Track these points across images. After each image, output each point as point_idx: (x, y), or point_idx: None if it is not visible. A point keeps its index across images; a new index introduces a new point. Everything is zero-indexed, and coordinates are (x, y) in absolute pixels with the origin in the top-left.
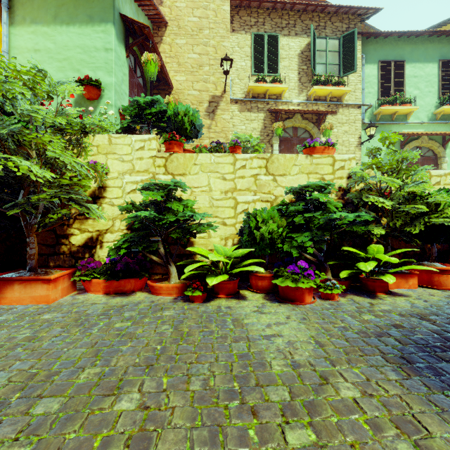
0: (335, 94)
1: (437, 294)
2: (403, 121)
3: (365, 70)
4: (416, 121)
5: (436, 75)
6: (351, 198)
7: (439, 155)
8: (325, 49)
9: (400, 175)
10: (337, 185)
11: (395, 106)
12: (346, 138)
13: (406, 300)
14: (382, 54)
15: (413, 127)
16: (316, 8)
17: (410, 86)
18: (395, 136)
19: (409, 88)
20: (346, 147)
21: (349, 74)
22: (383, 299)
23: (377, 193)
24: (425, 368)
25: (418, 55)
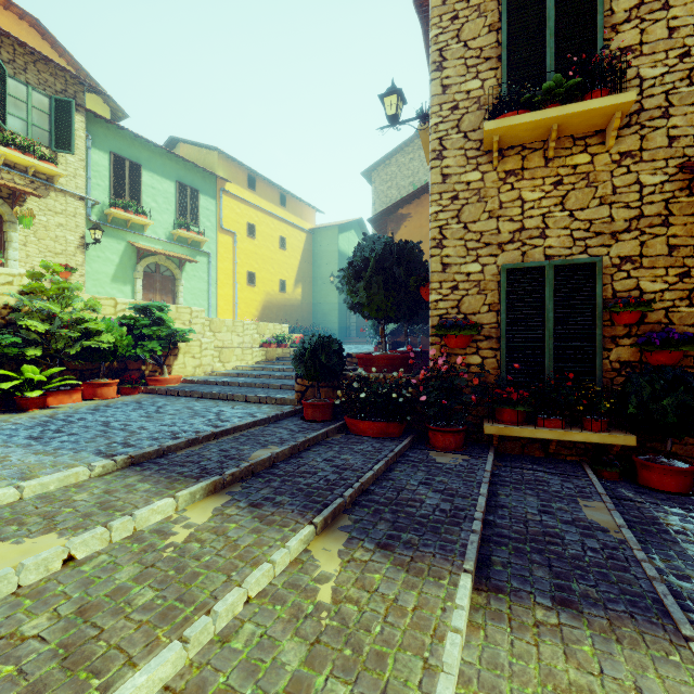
0: (42, 170)
1: (93, 403)
2: (140, 231)
3: (93, 155)
4: (155, 236)
5: (174, 195)
6: (15, 319)
7: (177, 277)
8: (26, 100)
9: (64, 302)
10: (2, 302)
11: (129, 213)
12: (63, 234)
13: (54, 410)
14: (115, 145)
15: (152, 242)
16: (7, 35)
17: (149, 197)
18: (56, 267)
19: (147, 197)
20: (63, 245)
21: (64, 152)
22: (31, 412)
23: (43, 316)
24: (2, 435)
25: (156, 166)
